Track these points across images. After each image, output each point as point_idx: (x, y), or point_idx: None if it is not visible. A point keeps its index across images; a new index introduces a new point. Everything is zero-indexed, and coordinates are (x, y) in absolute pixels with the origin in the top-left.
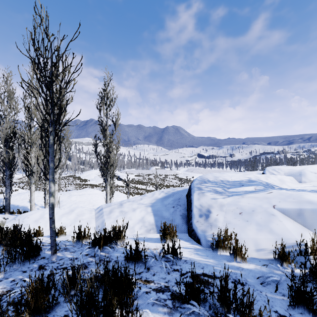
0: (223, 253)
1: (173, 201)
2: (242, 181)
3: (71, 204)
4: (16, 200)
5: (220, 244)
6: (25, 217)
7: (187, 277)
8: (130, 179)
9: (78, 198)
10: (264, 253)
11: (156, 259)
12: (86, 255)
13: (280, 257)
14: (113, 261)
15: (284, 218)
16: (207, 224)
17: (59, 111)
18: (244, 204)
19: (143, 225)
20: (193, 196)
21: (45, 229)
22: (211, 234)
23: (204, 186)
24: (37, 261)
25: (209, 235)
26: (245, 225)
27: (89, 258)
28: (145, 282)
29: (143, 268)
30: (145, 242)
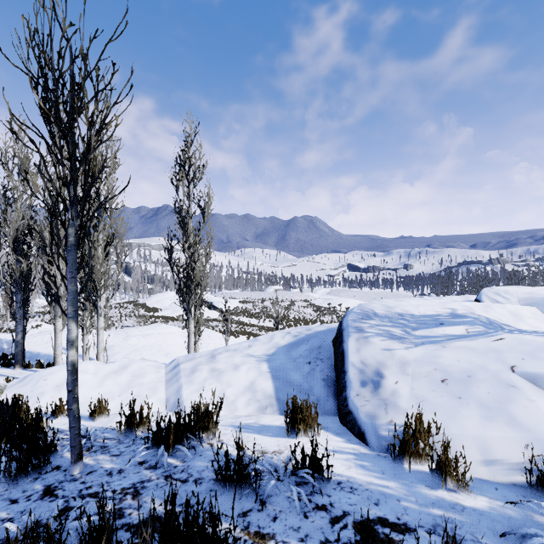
0: (414, 467)
1: (309, 352)
2: (440, 316)
3: (129, 352)
4: (36, 343)
5: (408, 447)
6: (40, 378)
7: (347, 526)
8: (231, 308)
9: (141, 341)
10: (503, 471)
11: (279, 480)
12: (141, 464)
13: (542, 484)
14: (191, 481)
15: (538, 395)
16: (378, 400)
17: (86, 179)
18: (449, 363)
19: (253, 397)
20: (347, 344)
21: None
22: (387, 422)
23: (367, 326)
24: (44, 477)
25: (383, 424)
26: (457, 407)
27: (145, 472)
28: (256, 538)
29: (253, 499)
30: (256, 435)
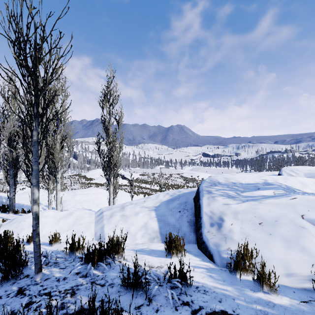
0: (243, 277)
1: (179, 205)
2: (257, 184)
3: (75, 204)
4: (22, 199)
5: (239, 265)
6: (21, 220)
7: None
8: (135, 178)
9: (82, 198)
10: (298, 280)
11: (160, 285)
12: (77, 274)
13: None
14: (107, 285)
15: None
16: (220, 235)
17: (44, 102)
18: (263, 212)
19: (146, 232)
20: (202, 200)
21: (40, 235)
22: (226, 249)
23: (214, 190)
24: (19, 282)
25: (223, 250)
26: (269, 240)
27: (79, 279)
28: None
29: (144, 298)
30: (147, 256)
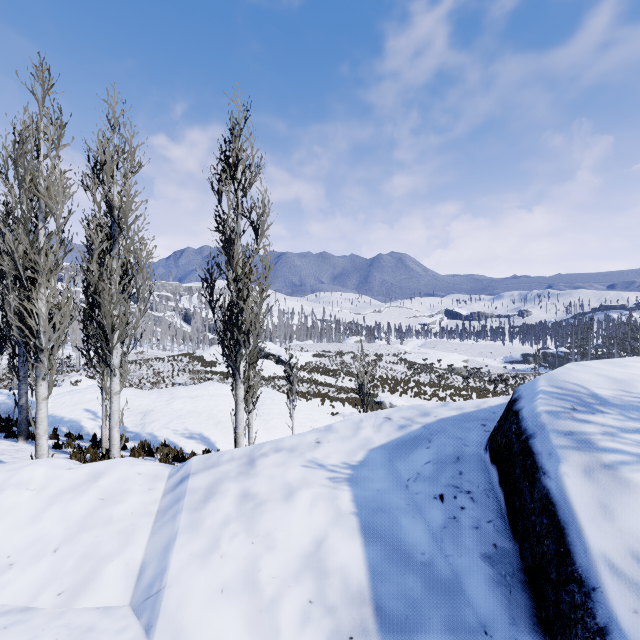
0: None
1: (435, 469)
2: None
3: (170, 419)
4: (63, 405)
5: None
6: None
7: None
8: (302, 363)
9: (187, 405)
10: None
11: None
12: None
13: None
14: None
15: None
16: None
17: None
18: None
19: (318, 593)
20: (560, 482)
21: None
22: None
23: (598, 431)
24: None
25: None
26: None
27: None
28: None
29: None
30: None
